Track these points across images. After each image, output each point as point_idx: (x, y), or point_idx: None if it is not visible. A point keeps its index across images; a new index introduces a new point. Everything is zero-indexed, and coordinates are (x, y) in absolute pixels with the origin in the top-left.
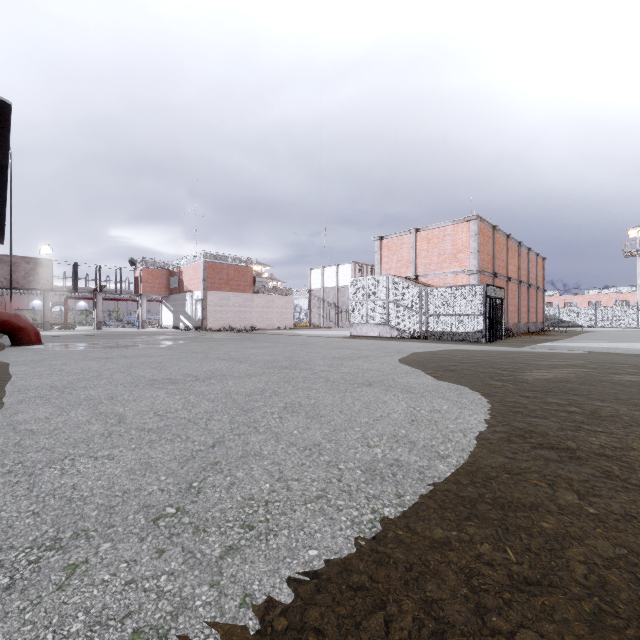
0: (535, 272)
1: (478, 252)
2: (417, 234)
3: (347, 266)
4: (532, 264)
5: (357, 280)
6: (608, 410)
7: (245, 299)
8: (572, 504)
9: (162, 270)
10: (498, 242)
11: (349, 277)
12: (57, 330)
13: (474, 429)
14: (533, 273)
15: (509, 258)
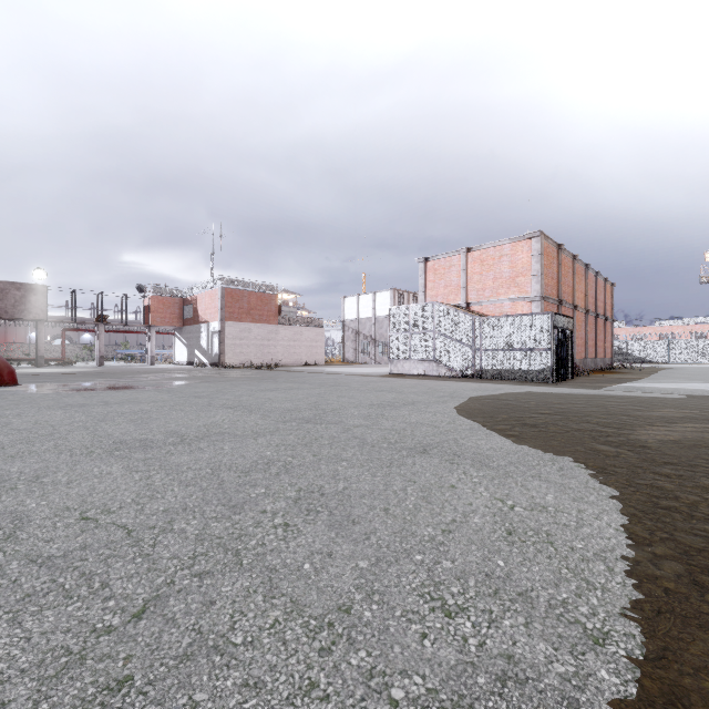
0: (603, 300)
1: (541, 275)
2: (468, 254)
3: (385, 294)
4: (600, 290)
5: (398, 308)
6: None
7: (269, 331)
8: None
9: (174, 298)
10: (563, 264)
11: (388, 306)
12: (52, 367)
13: (618, 551)
14: (601, 301)
15: (575, 283)
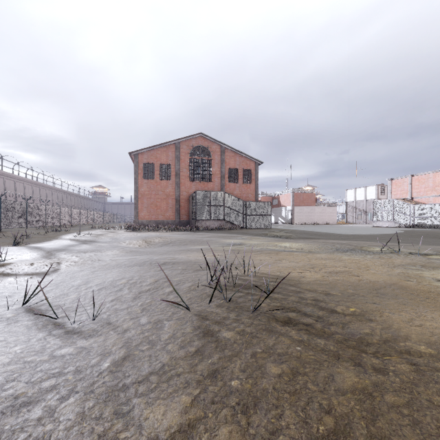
0: None
1: None
2: (412, 177)
3: (372, 187)
4: None
5: (376, 201)
6: (417, 233)
7: (311, 209)
8: (391, 235)
9: (269, 197)
10: None
11: (374, 194)
12: None
13: (388, 233)
14: None
15: None
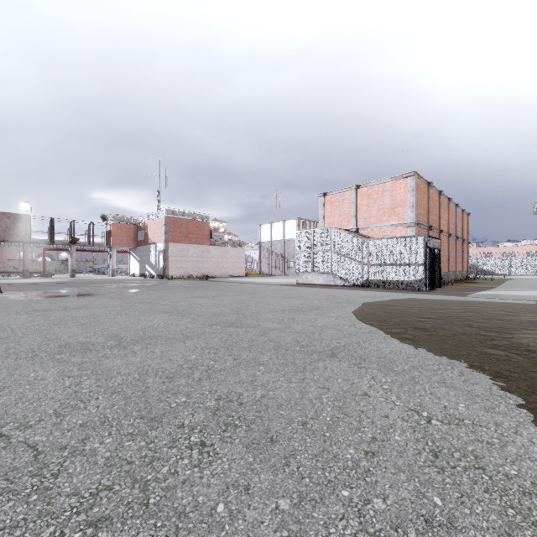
0: (461, 226)
1: (416, 206)
2: (358, 190)
3: (292, 222)
4: (459, 219)
5: (303, 232)
6: None
7: (203, 250)
8: None
9: (130, 225)
10: (432, 198)
11: (294, 231)
12: (35, 278)
13: None
14: (460, 227)
15: (441, 213)
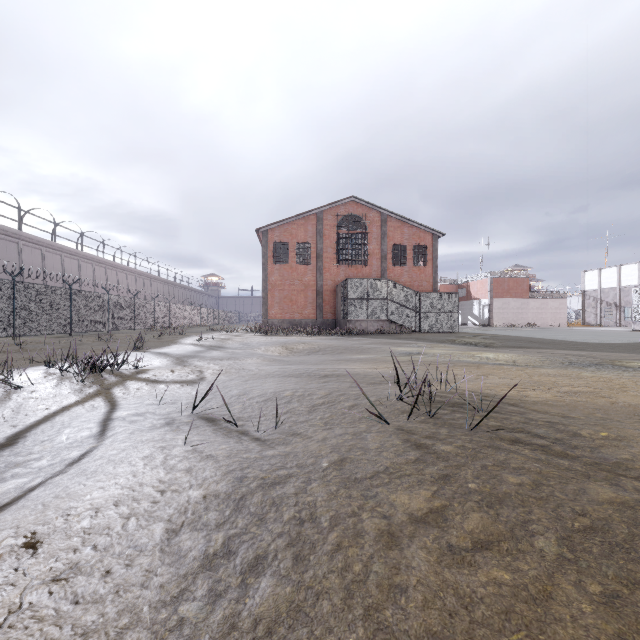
0: None
1: None
2: None
3: (632, 266)
4: None
5: (639, 289)
6: None
7: (522, 303)
8: None
9: (452, 285)
10: None
11: (634, 277)
12: None
13: None
14: None
15: None
